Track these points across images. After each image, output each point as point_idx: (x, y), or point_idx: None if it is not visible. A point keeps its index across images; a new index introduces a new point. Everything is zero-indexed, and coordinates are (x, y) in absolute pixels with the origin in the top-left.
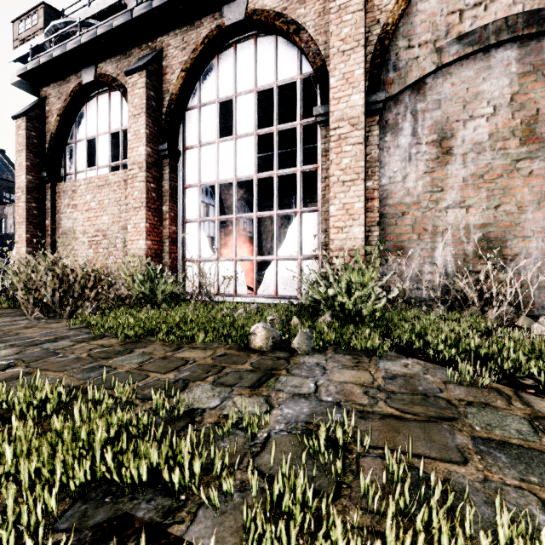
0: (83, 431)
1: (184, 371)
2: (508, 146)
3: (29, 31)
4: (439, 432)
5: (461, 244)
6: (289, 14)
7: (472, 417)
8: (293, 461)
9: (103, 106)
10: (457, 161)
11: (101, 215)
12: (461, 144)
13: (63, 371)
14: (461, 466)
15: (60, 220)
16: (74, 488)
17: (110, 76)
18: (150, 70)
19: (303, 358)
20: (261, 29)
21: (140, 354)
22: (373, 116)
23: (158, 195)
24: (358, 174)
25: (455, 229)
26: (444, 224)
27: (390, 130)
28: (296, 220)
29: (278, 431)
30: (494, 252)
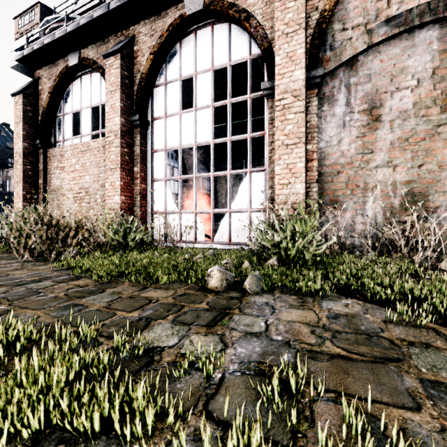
0: (40, 375)
1: (147, 310)
2: (430, 113)
3: (27, 26)
4: (387, 373)
5: (388, 198)
6: (241, 4)
7: (416, 358)
8: (247, 406)
9: (86, 84)
10: (385, 127)
11: (84, 176)
12: (388, 112)
13: (40, 309)
14: (415, 412)
15: (50, 180)
16: (27, 436)
17: (91, 59)
18: (124, 53)
19: (254, 297)
20: (216, 17)
21: (110, 294)
22: (312, 89)
23: (131, 158)
24: (299, 139)
25: (383, 185)
26: (373, 181)
27: (327, 101)
28: (247, 178)
29: (232, 371)
30: (418, 205)
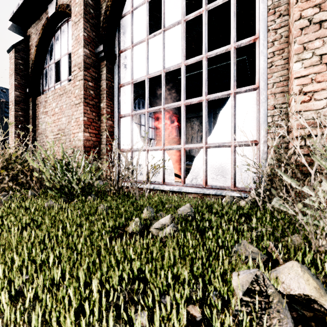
0: None
1: None
2: None
3: None
4: None
5: None
6: None
7: None
8: None
9: (64, 33)
10: None
11: (61, 117)
12: None
13: None
14: None
15: (38, 124)
16: None
17: (65, 4)
18: None
19: None
20: None
21: None
22: None
23: (96, 93)
24: None
25: None
26: None
27: None
28: (229, 102)
29: None
30: None
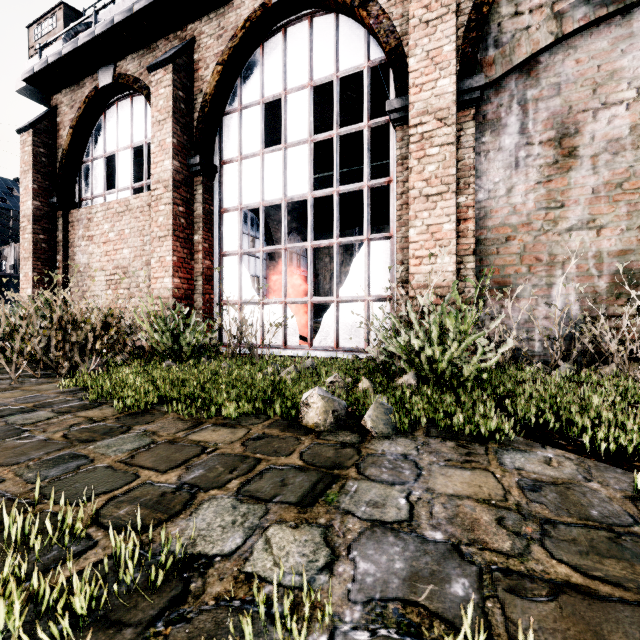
0: None
1: (195, 468)
2: None
3: (46, 37)
4: None
5: (589, 279)
6: None
7: None
8: None
9: (124, 114)
10: (584, 165)
11: (121, 248)
12: (589, 142)
13: (11, 465)
14: None
15: (73, 256)
16: None
17: (131, 76)
18: (178, 64)
19: (381, 444)
20: (317, 6)
21: (138, 435)
22: (466, 109)
23: (189, 221)
24: (447, 186)
25: (581, 258)
26: (565, 251)
27: (489, 128)
28: (363, 250)
29: (350, 628)
30: (638, 289)
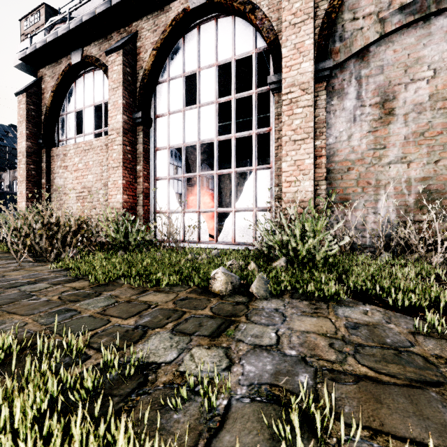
0: (3, 407)
1: (145, 316)
2: None
3: (33, 27)
4: (429, 403)
5: (402, 196)
6: None
7: None
8: None
9: (88, 82)
10: (399, 120)
11: (87, 175)
12: (402, 105)
13: (29, 315)
14: None
15: (53, 179)
16: None
17: (94, 57)
18: (126, 49)
19: (261, 303)
20: (220, 11)
21: (106, 297)
22: (321, 82)
23: (133, 156)
24: (307, 134)
25: (397, 182)
26: (386, 178)
27: (336, 95)
28: (252, 176)
29: (240, 397)
30: (434, 203)
